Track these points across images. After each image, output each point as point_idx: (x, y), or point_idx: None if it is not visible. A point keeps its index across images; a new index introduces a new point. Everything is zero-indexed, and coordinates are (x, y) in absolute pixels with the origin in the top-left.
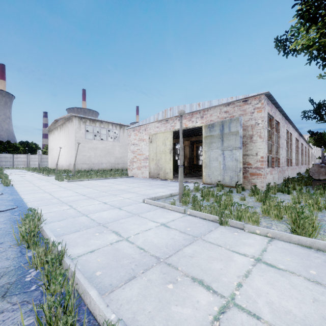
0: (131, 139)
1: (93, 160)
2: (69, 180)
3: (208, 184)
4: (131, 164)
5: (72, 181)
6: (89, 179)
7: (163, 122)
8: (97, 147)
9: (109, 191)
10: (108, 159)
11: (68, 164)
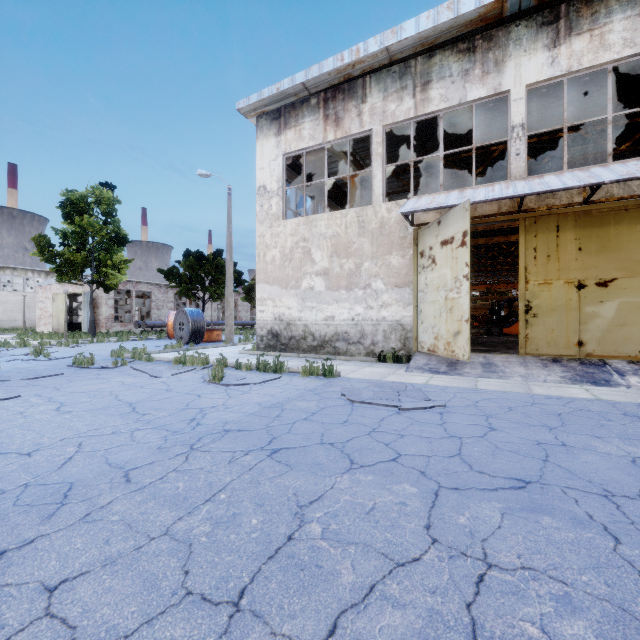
0: (39, 296)
1: (1, 317)
2: None
3: None
4: (39, 321)
5: None
6: None
7: (62, 285)
8: (8, 301)
9: None
10: (26, 315)
11: None
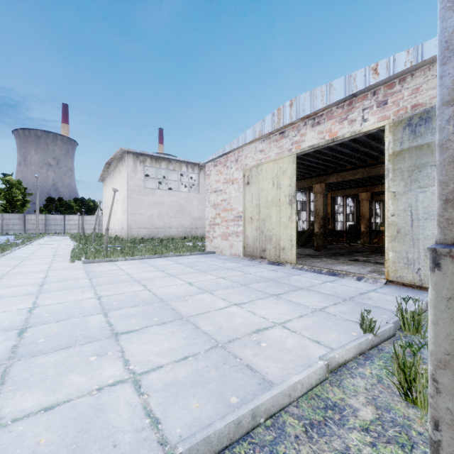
0: (210, 182)
1: (156, 222)
2: (85, 260)
3: (405, 285)
4: (210, 228)
5: (93, 261)
6: (127, 257)
7: (273, 138)
8: (163, 202)
9: (119, 309)
10: (180, 221)
11: (120, 228)
